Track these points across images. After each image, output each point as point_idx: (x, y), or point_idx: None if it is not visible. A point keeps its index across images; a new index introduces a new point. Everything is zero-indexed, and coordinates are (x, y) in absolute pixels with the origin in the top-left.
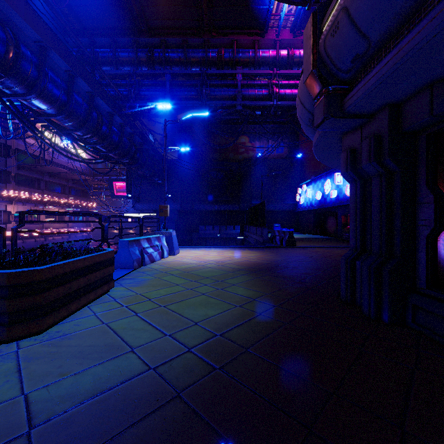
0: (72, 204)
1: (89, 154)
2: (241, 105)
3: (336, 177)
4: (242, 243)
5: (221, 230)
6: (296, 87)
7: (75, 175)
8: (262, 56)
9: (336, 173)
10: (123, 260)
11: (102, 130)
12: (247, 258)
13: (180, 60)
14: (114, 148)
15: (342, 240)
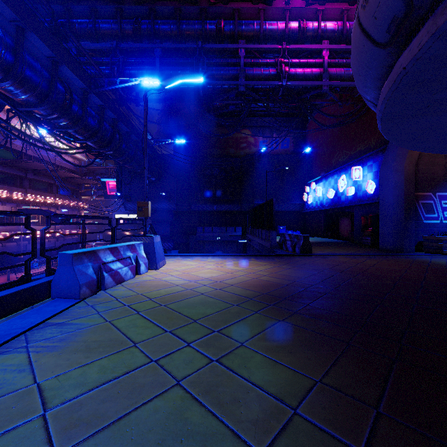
0: (60, 204)
1: (61, 142)
2: (244, 86)
3: (353, 172)
4: (244, 246)
5: (221, 233)
6: (308, 67)
7: (62, 173)
8: (269, 28)
9: (353, 167)
10: (65, 285)
11: (72, 110)
12: (255, 274)
13: (172, 32)
14: (91, 135)
15: (361, 245)
